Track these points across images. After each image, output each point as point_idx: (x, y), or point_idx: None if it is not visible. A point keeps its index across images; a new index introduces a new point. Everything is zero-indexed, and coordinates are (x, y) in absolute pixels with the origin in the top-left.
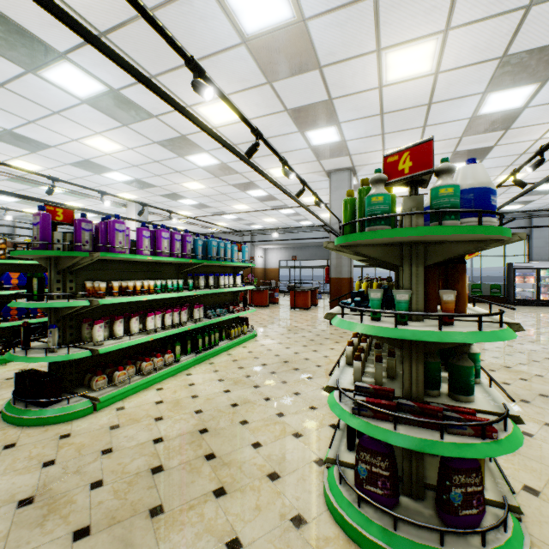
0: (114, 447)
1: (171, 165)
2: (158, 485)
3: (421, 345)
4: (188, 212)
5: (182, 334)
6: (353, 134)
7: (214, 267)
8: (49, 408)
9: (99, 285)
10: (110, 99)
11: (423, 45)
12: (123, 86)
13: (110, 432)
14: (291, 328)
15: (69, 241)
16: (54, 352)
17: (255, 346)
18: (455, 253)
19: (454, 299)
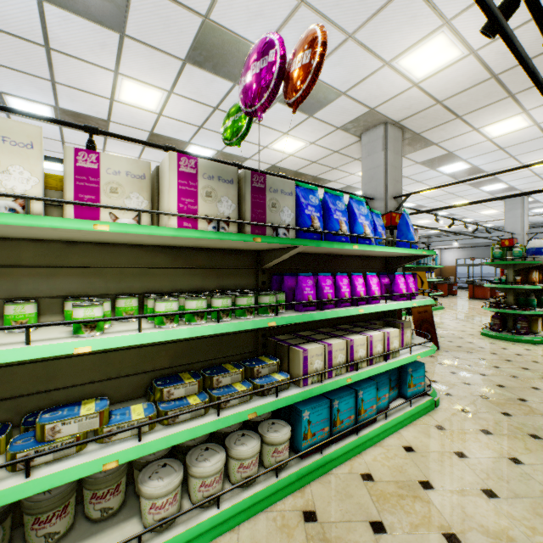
0: None
1: None
2: None
3: (512, 291)
4: None
5: None
6: (518, 183)
7: (418, 268)
8: None
9: None
10: None
11: None
12: None
13: None
14: (469, 308)
15: None
16: None
17: (444, 311)
18: (523, 267)
19: (519, 279)
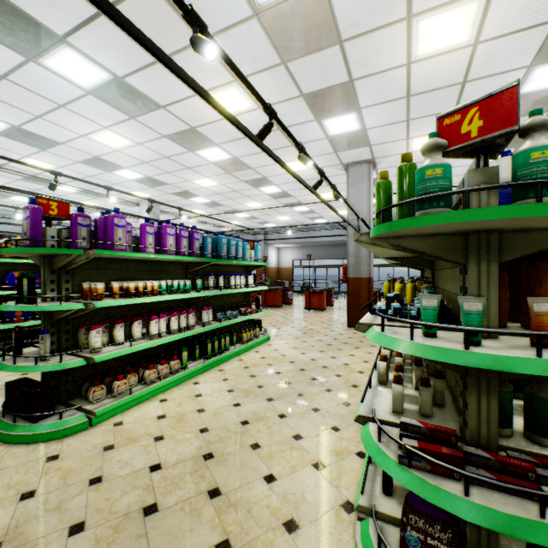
0: (104, 475)
1: (181, 161)
2: (149, 534)
3: (495, 371)
4: (200, 210)
5: (190, 337)
6: (375, 121)
7: (225, 266)
8: (39, 424)
9: (96, 286)
10: (115, 89)
11: (462, 9)
12: (127, 73)
13: (102, 455)
14: (306, 331)
15: (64, 238)
16: (45, 360)
17: (268, 350)
18: (545, 245)
19: None
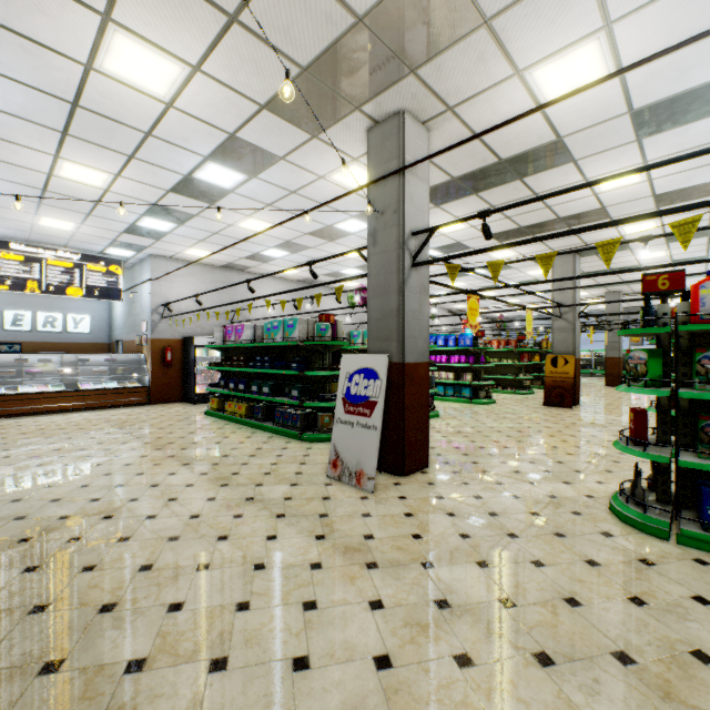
0: None
1: None
2: None
3: None
4: None
5: None
6: None
7: None
8: None
9: None
10: None
11: None
12: None
13: None
14: None
15: None
16: None
17: None
18: None
19: None
